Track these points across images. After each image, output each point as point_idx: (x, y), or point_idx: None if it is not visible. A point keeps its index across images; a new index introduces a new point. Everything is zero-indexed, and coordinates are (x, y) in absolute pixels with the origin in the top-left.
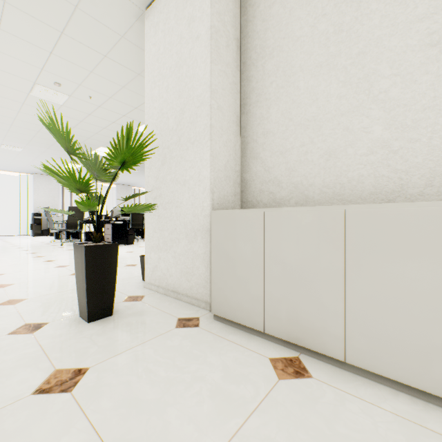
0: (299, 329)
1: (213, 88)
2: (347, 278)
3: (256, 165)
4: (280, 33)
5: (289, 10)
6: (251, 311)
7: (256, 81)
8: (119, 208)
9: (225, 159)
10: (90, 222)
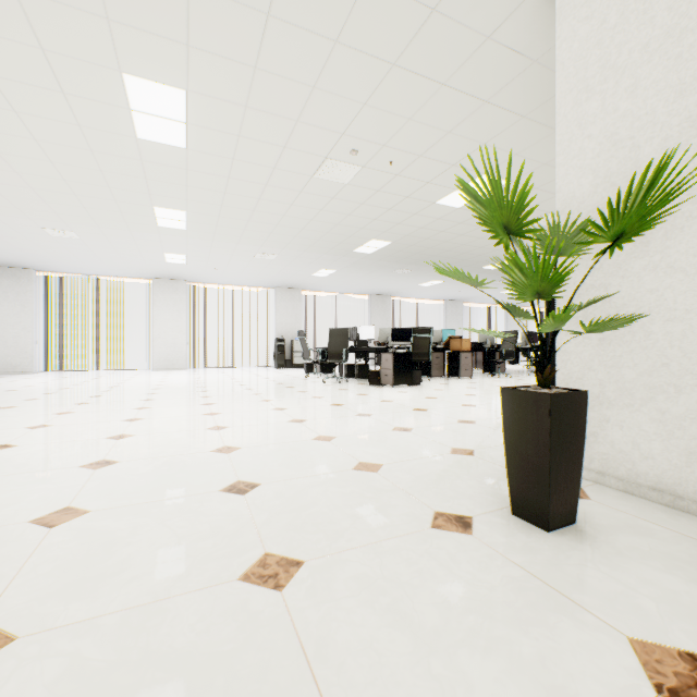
0: None
1: None
2: None
3: None
4: None
5: None
6: None
7: None
8: (386, 329)
9: None
10: (356, 350)
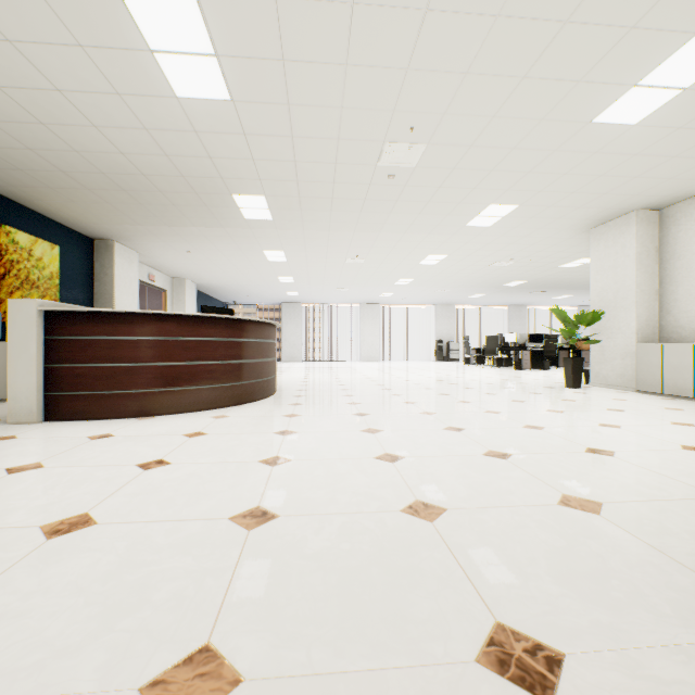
0: (676, 389)
1: (636, 283)
2: (694, 368)
3: (668, 317)
4: (683, 248)
5: (688, 237)
6: (656, 386)
7: (668, 271)
8: (524, 334)
9: (645, 316)
10: (504, 348)
